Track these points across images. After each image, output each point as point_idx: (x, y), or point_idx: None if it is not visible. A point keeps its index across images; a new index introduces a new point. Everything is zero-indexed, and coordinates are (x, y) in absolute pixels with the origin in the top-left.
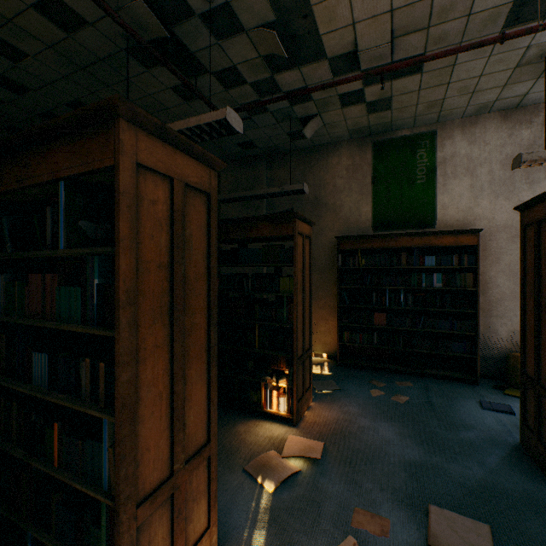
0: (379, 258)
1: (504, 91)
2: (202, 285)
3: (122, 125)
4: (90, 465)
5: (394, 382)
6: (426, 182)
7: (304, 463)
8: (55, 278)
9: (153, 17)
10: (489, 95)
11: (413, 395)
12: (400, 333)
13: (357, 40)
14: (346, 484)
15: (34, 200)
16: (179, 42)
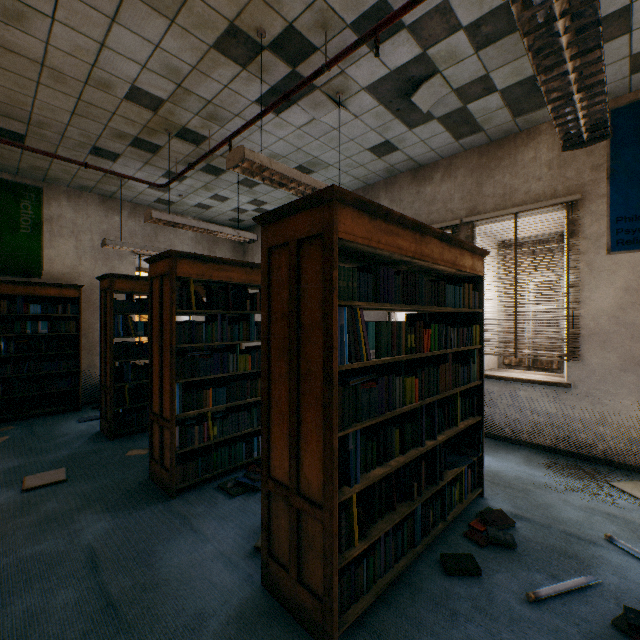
0: None
1: (100, 185)
2: None
3: None
4: None
5: None
6: (32, 233)
7: None
8: None
9: None
10: (89, 183)
11: (16, 433)
12: (1, 382)
13: None
14: None
15: None
16: None
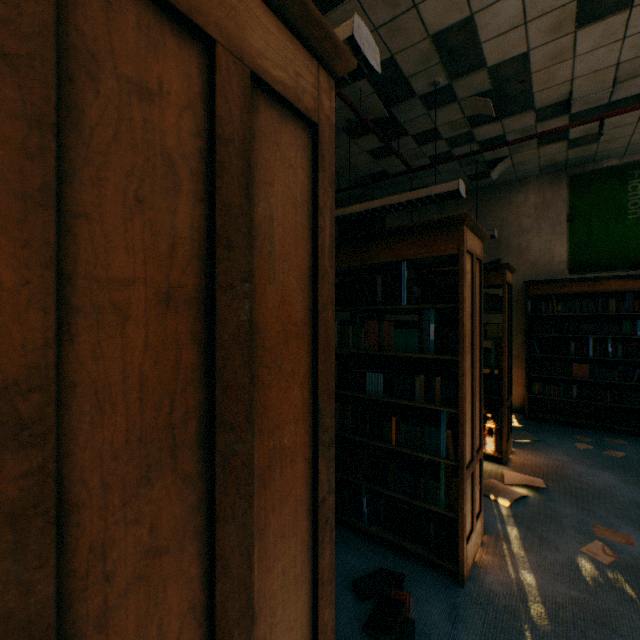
0: (579, 303)
1: None
2: (477, 329)
3: (463, 229)
4: (427, 442)
5: (602, 439)
6: (639, 216)
7: (528, 491)
8: (390, 323)
9: (380, 104)
10: None
11: (629, 452)
12: (605, 387)
13: (573, 91)
14: (578, 509)
15: (347, 270)
16: (391, 117)
